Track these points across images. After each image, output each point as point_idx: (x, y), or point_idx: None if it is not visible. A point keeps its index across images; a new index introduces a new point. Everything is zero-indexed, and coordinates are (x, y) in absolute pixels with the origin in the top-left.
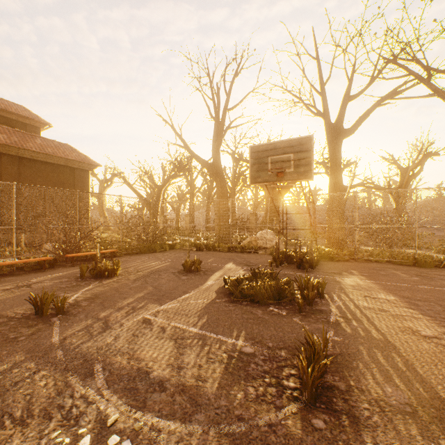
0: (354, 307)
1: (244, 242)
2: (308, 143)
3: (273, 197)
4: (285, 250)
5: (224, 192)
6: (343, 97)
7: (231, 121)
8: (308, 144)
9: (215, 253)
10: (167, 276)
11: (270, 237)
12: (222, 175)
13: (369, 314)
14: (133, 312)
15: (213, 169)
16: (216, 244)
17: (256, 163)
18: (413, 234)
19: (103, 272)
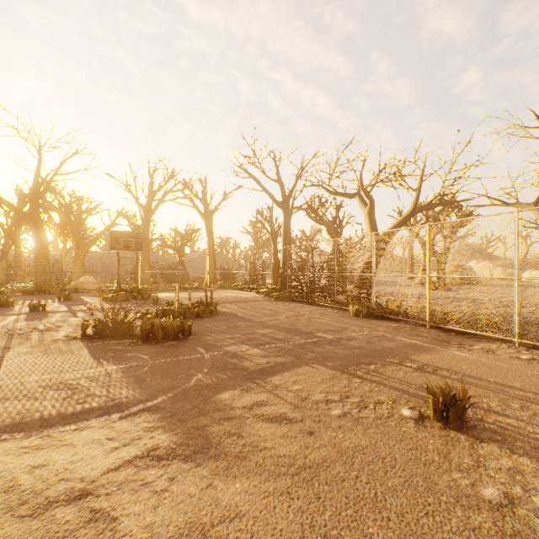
0: (161, 298)
1: (70, 286)
2: (142, 235)
3: (87, 247)
4: (121, 286)
5: (46, 242)
6: (150, 192)
7: (48, 174)
8: (142, 236)
9: (52, 295)
10: (55, 302)
11: (95, 281)
12: (43, 226)
13: (166, 298)
14: (80, 307)
15: (31, 219)
16: (47, 288)
17: (114, 239)
18: (188, 277)
19: (6, 304)
